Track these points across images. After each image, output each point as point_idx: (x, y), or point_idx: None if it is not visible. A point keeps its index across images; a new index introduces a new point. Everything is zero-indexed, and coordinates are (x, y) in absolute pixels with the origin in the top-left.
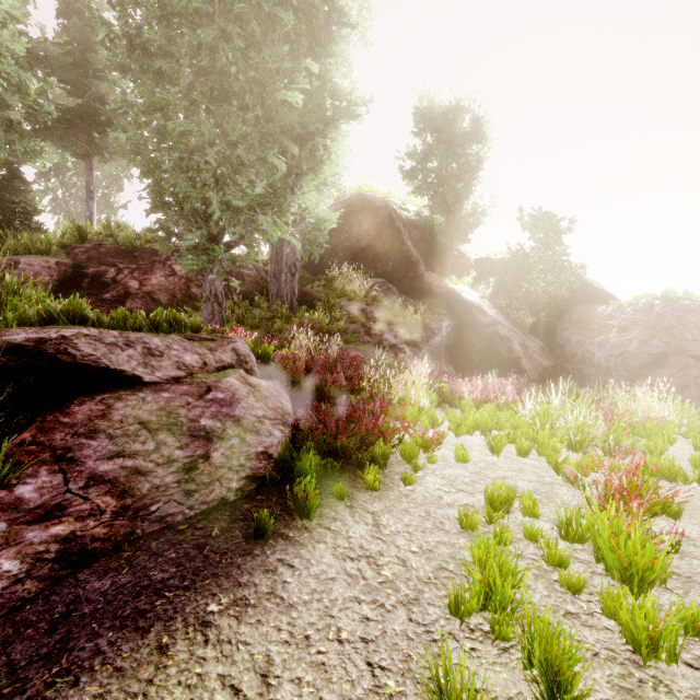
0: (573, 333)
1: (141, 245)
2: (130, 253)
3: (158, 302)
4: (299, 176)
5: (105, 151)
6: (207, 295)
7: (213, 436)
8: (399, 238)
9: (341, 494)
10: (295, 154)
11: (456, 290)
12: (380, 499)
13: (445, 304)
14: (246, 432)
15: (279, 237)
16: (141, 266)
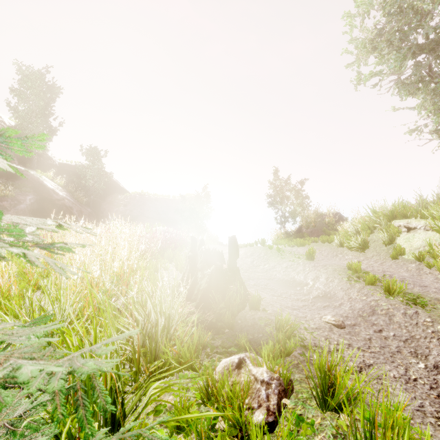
0: (108, 206)
1: None
2: None
3: None
4: None
5: None
6: None
7: None
8: None
9: None
10: None
11: (40, 179)
12: None
13: (32, 186)
14: None
15: None
16: None
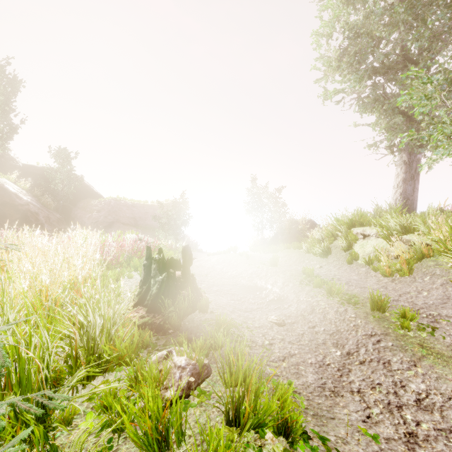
0: (79, 212)
1: None
2: None
3: None
4: None
5: None
6: None
7: None
8: None
9: None
10: None
11: (0, 182)
12: None
13: None
14: None
15: None
16: None
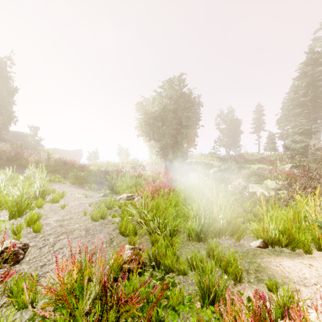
0: None
1: None
2: None
3: None
4: None
5: None
6: None
7: None
8: None
9: None
10: None
11: (14, 140)
12: None
13: (11, 144)
14: None
15: None
16: None
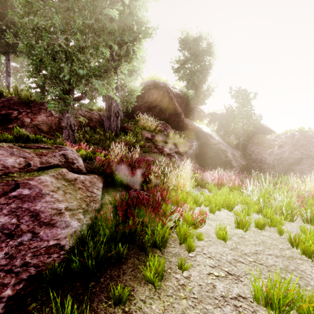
0: (255, 148)
1: (34, 100)
2: (28, 104)
3: (41, 130)
4: (120, 65)
5: (3, 40)
6: (65, 125)
7: (2, 234)
8: (172, 102)
9: (120, 297)
10: (116, 49)
11: (199, 127)
12: (159, 295)
13: (194, 134)
14: (41, 226)
15: (110, 98)
16: (33, 111)
